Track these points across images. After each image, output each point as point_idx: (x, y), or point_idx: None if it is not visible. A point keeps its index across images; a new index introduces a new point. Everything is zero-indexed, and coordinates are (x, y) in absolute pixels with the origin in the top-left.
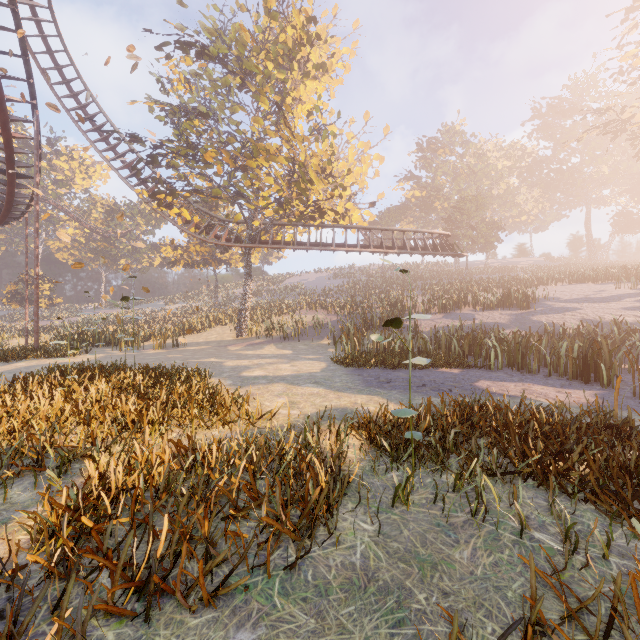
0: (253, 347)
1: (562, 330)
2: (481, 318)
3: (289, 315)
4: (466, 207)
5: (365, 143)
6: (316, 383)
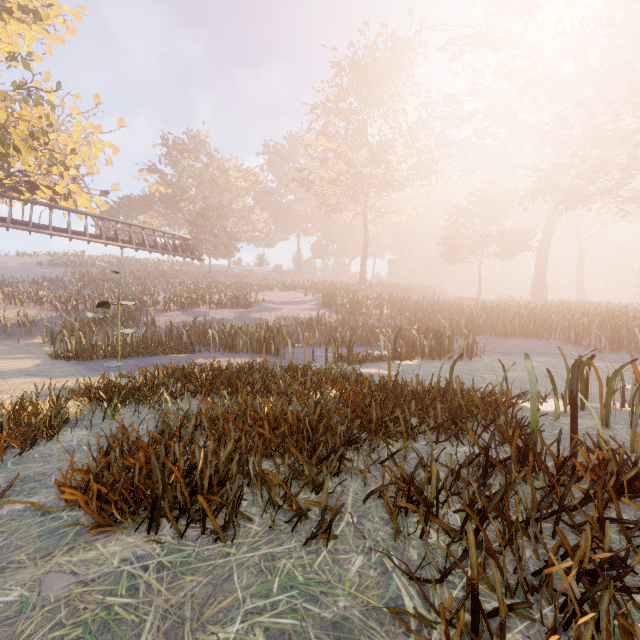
0: None
1: (266, 323)
2: (214, 315)
3: None
4: (209, 215)
5: (95, 126)
6: (29, 375)
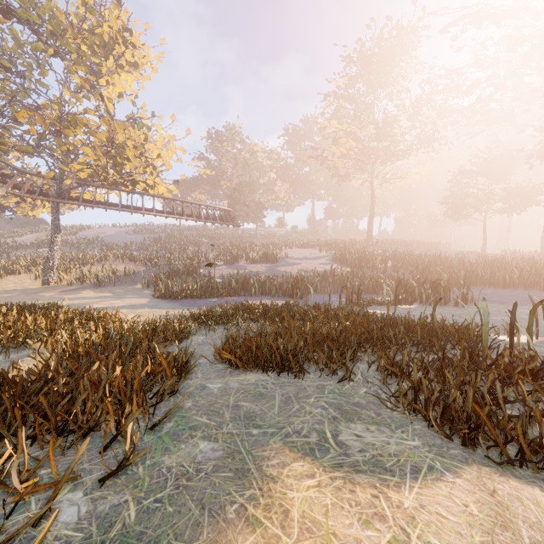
0: (69, 293)
1: (290, 275)
2: (250, 268)
3: (95, 265)
4: (243, 190)
5: (172, 136)
6: (150, 307)
